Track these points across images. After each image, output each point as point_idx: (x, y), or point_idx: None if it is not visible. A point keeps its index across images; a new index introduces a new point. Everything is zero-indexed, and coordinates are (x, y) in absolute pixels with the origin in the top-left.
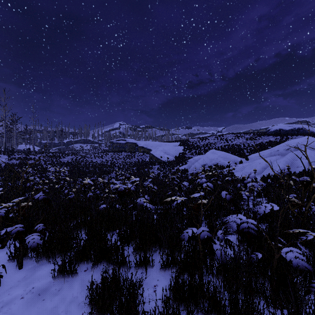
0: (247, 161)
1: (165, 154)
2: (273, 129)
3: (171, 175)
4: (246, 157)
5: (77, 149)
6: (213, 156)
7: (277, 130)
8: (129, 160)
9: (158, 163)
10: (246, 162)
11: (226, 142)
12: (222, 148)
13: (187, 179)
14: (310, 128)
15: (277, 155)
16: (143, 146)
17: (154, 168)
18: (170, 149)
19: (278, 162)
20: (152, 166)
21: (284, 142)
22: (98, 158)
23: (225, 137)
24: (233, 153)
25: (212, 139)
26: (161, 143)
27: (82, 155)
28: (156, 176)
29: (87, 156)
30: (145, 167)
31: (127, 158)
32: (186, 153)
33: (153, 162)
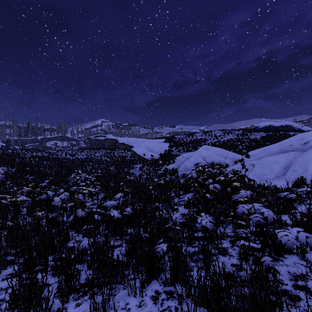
0: (249, 159)
1: (148, 151)
2: (263, 125)
3: (156, 178)
4: (246, 154)
5: (46, 146)
6: (208, 153)
7: (267, 126)
8: (106, 158)
9: (141, 162)
10: (248, 160)
11: (216, 139)
12: (213, 145)
13: (179, 185)
14: (297, 125)
15: (291, 151)
16: (125, 143)
17: (135, 167)
18: (154, 146)
19: (306, 160)
20: (133, 165)
21: (295, 136)
22: (70, 156)
23: (213, 133)
24: (227, 150)
25: (200, 135)
26: (145, 139)
27: (51, 153)
28: (136, 179)
29: (57, 153)
30: (125, 167)
31: (104, 156)
32: (173, 150)
33: (134, 160)
